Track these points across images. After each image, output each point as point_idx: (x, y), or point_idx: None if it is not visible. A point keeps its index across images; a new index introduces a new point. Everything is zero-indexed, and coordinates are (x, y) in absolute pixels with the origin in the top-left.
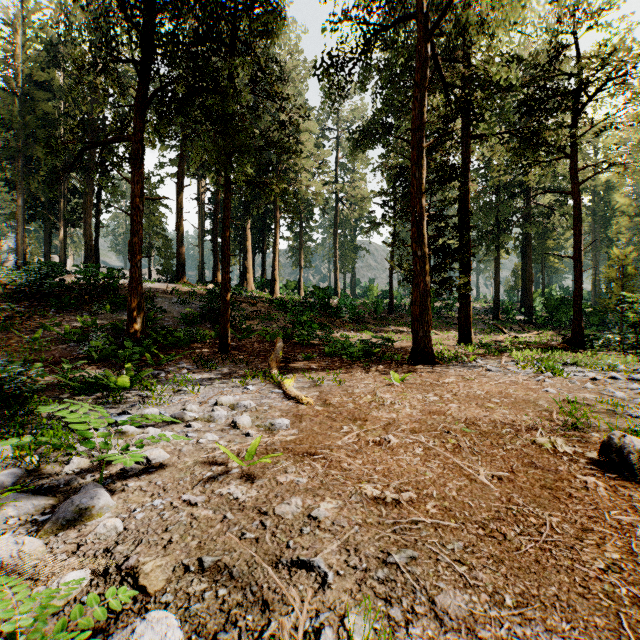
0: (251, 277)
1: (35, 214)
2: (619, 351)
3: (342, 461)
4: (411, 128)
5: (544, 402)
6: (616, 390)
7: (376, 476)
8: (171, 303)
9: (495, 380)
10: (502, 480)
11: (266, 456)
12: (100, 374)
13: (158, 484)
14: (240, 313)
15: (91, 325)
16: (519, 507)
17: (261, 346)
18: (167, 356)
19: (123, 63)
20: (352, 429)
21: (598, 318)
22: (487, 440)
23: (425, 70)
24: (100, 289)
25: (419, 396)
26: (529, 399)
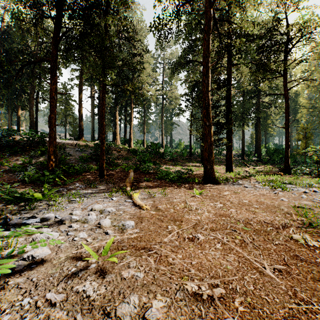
0: (118, 137)
1: (3, 104)
2: (308, 176)
3: (168, 256)
4: (203, 56)
5: (284, 207)
6: (319, 199)
7: (193, 270)
8: (75, 151)
9: (251, 193)
10: (281, 272)
11: (116, 252)
12: (25, 191)
13: (33, 280)
14: (112, 156)
15: (29, 162)
16: (309, 306)
17: (122, 174)
18: (69, 180)
19: (46, 18)
20: (174, 228)
21: (293, 159)
22: (261, 236)
23: (210, 25)
24: (36, 143)
25: (211, 204)
26: (274, 205)
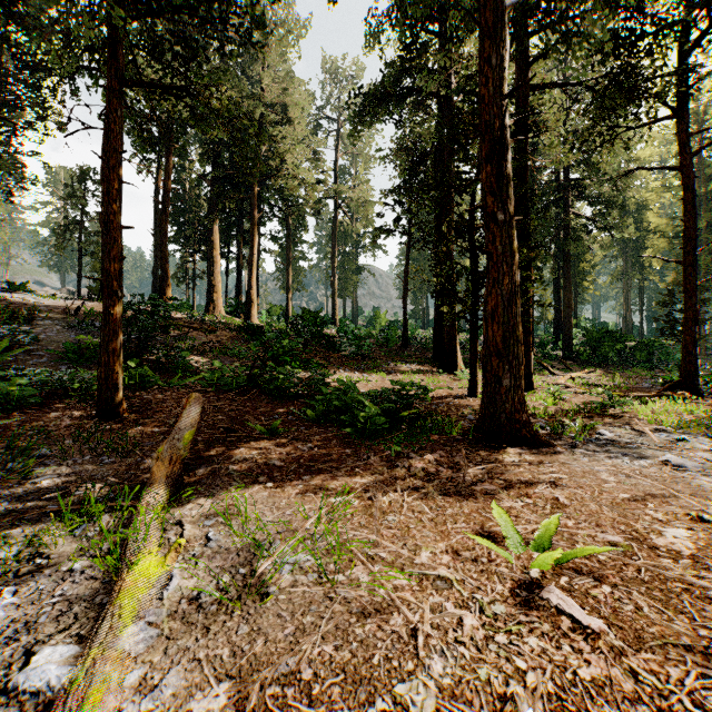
0: (220, 298)
1: None
2: None
3: None
4: None
5: None
6: None
7: None
8: (66, 328)
9: None
10: None
11: None
12: None
13: None
14: (185, 344)
15: None
16: None
17: None
18: None
19: None
20: None
21: (646, 353)
22: None
23: None
24: None
25: None
26: None
